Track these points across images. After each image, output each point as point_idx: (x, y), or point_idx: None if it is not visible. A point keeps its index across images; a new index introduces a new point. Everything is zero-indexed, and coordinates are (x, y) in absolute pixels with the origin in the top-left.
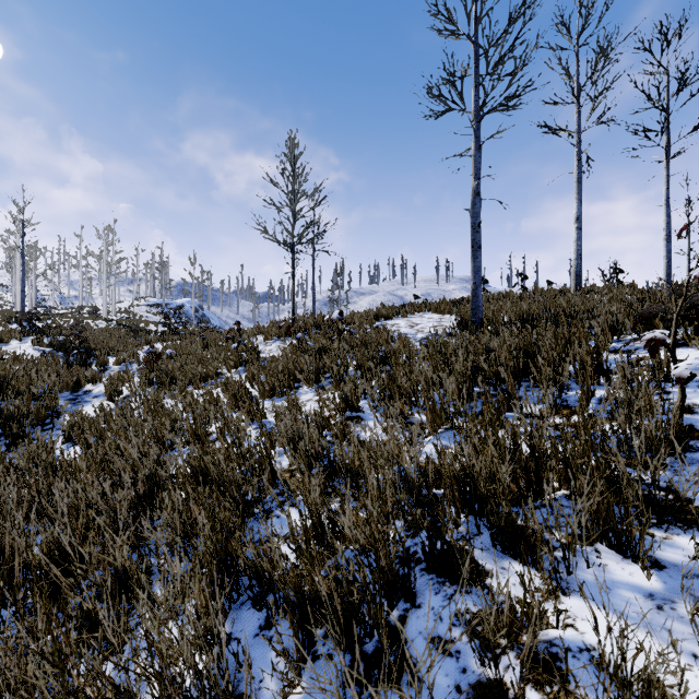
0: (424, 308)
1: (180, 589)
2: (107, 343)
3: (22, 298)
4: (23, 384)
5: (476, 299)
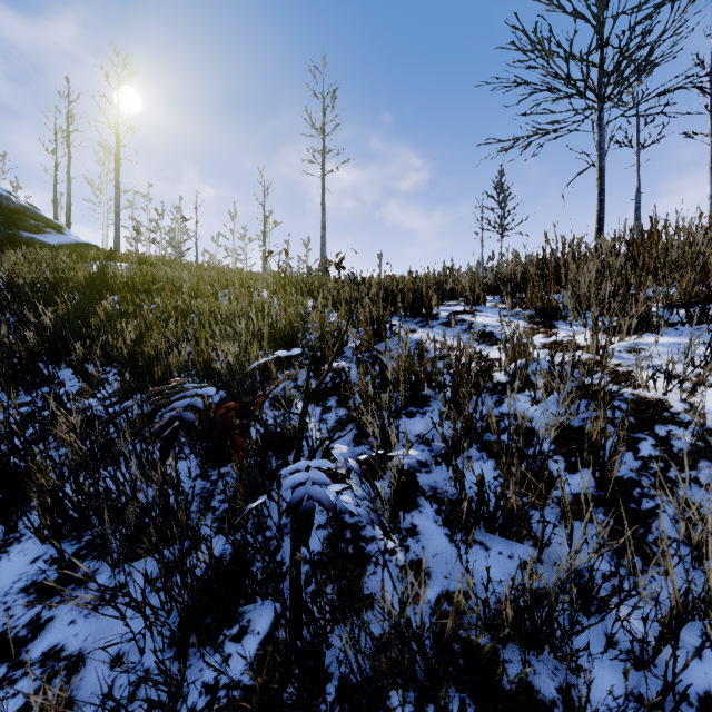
0: None
1: None
2: None
3: None
4: None
5: None
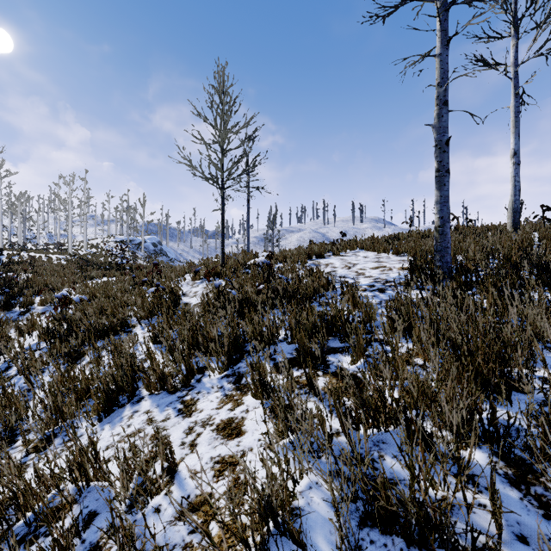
0: (355, 246)
1: None
2: (45, 280)
3: None
4: None
5: (443, 238)
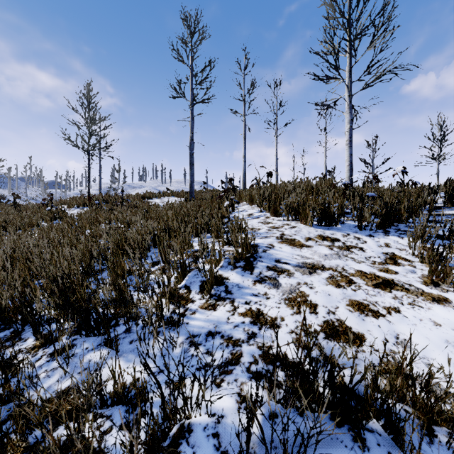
0: (171, 194)
1: (85, 245)
2: None
3: None
4: None
5: (192, 188)
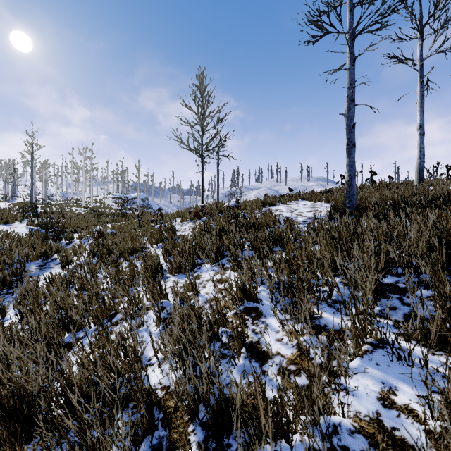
0: (298, 197)
1: None
2: (76, 223)
3: (31, 194)
4: (3, 255)
5: (351, 189)
